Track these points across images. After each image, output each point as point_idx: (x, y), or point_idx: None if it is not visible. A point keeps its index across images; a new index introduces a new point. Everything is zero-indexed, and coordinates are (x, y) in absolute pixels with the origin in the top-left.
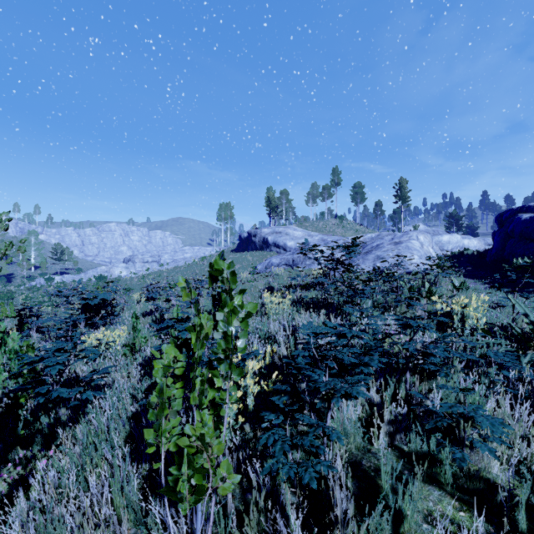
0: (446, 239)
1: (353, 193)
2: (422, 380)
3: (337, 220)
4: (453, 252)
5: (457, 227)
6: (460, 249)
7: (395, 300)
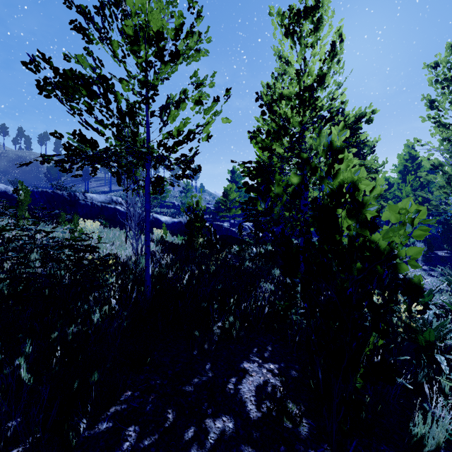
0: None
1: None
2: None
3: None
4: None
5: None
6: None
7: None
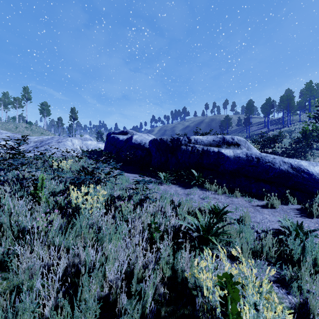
0: (90, 143)
1: (41, 108)
2: (33, 183)
3: (28, 125)
4: (92, 149)
5: (101, 138)
6: (98, 148)
7: (42, 165)
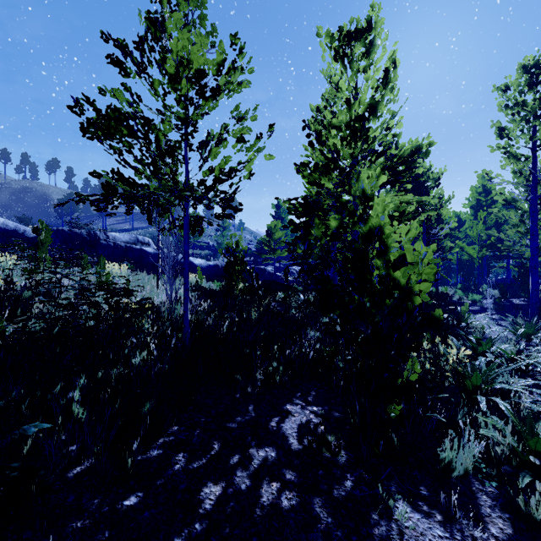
0: None
1: None
2: None
3: None
4: None
5: None
6: None
7: None
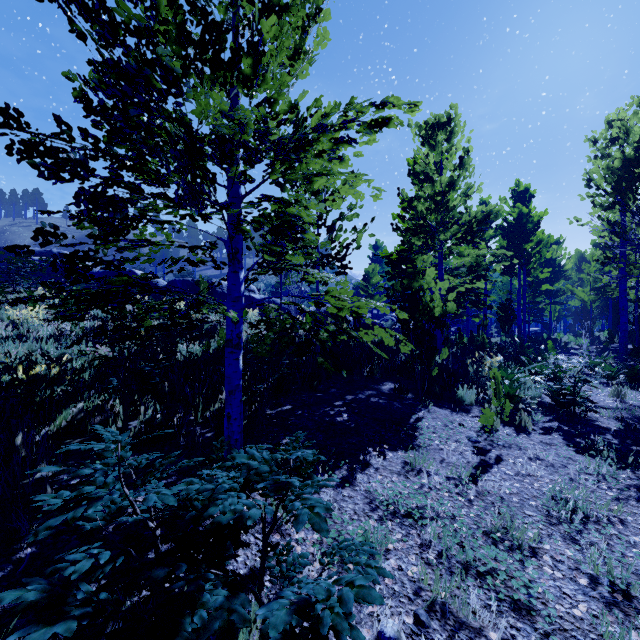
0: None
1: None
2: None
3: None
4: None
5: None
6: None
7: None
